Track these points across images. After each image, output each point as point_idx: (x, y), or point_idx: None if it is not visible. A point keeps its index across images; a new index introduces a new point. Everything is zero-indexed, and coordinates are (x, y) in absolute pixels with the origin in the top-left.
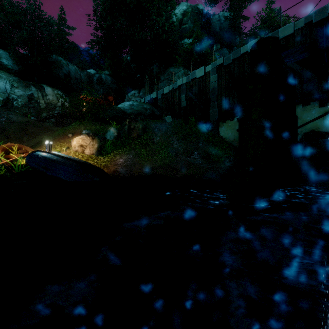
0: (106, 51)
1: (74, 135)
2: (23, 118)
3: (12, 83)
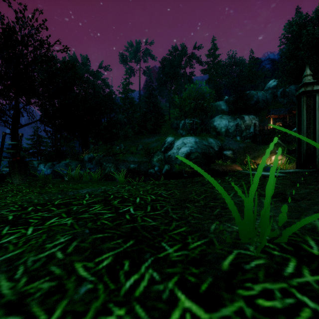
0: (289, 82)
1: (271, 153)
2: (244, 145)
3: (228, 120)
